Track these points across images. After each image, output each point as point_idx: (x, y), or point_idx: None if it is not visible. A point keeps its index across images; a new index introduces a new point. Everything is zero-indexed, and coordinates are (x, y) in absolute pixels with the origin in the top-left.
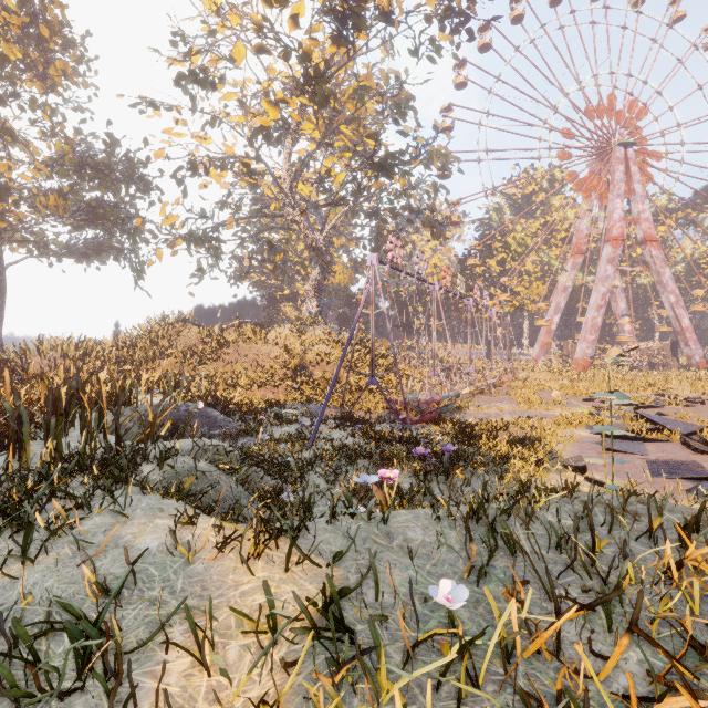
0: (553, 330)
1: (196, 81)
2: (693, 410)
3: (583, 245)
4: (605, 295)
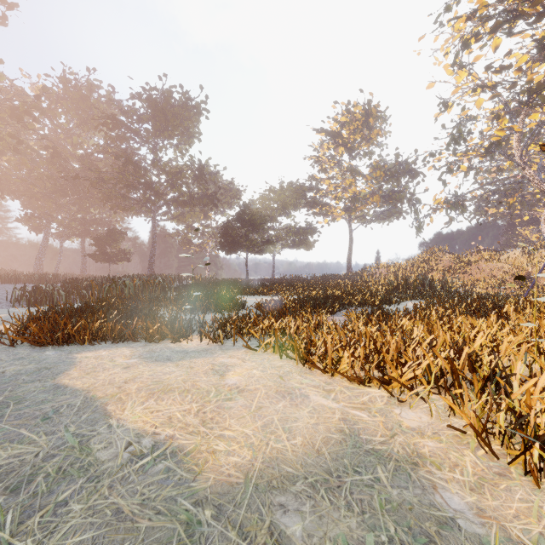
0: None
1: (455, 143)
2: None
3: None
4: None
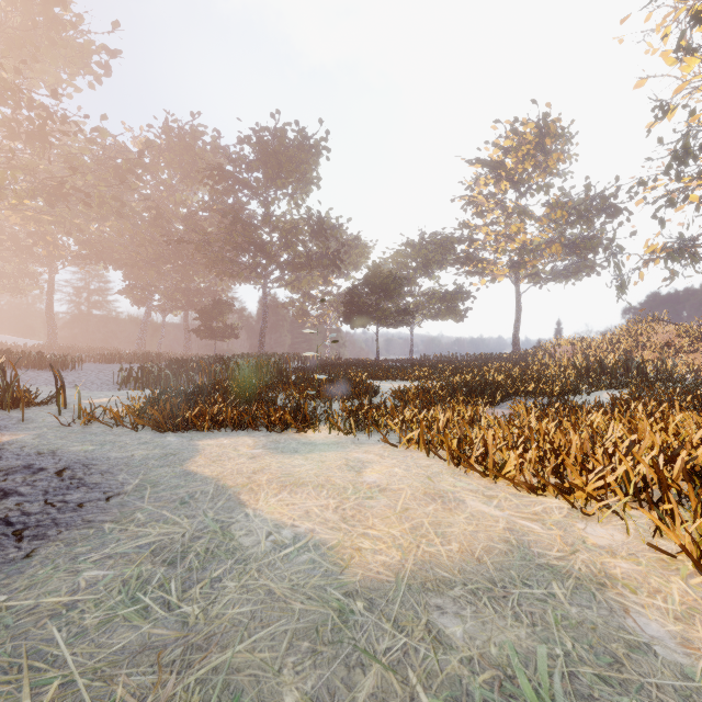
0: None
1: (679, 164)
2: None
3: None
4: None
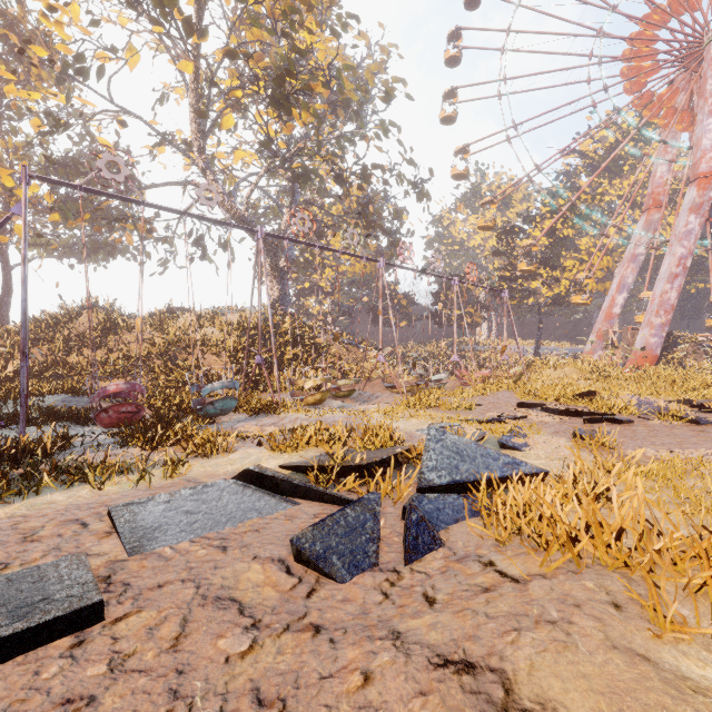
0: (616, 314)
1: None
2: (683, 431)
3: (662, 194)
4: (684, 259)
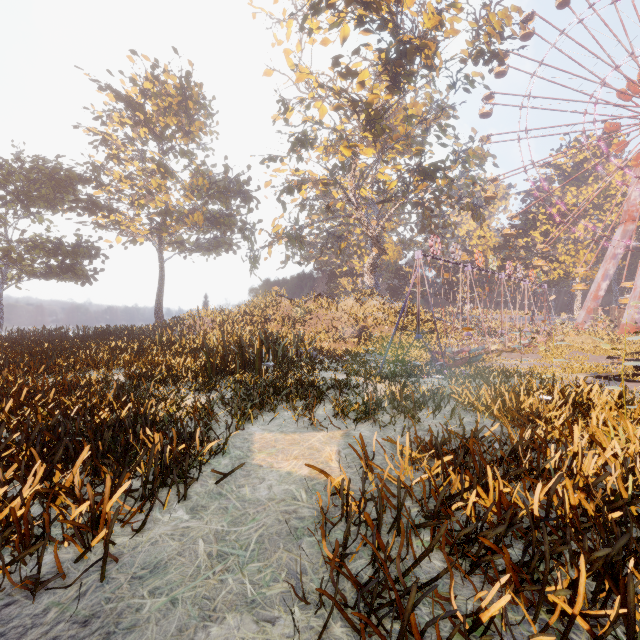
0: (601, 296)
1: (302, 146)
2: None
3: (635, 211)
4: None
